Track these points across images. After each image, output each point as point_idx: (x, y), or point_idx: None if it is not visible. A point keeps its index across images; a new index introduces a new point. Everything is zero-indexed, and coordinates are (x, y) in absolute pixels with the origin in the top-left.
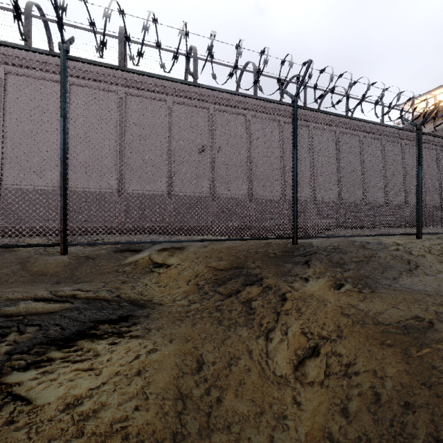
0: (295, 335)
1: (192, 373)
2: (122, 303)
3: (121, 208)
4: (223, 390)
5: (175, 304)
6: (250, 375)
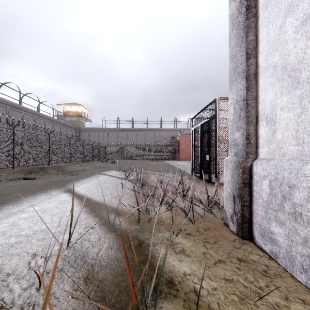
0: None
1: None
2: None
3: None
4: None
5: None
6: None
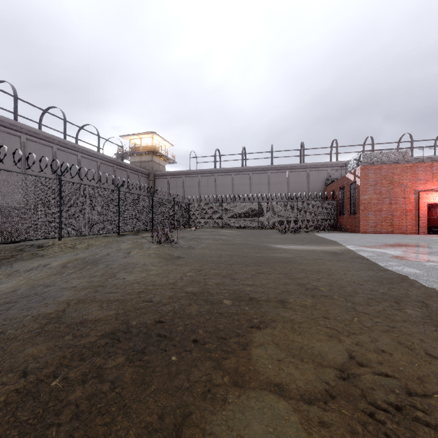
0: None
1: None
2: None
3: None
4: None
5: None
6: None
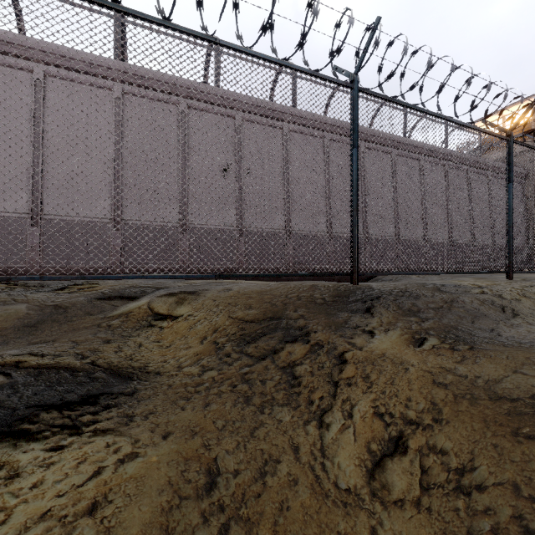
0: (366, 418)
1: (198, 496)
2: (96, 373)
3: (117, 243)
4: (251, 525)
5: (180, 373)
6: (297, 492)
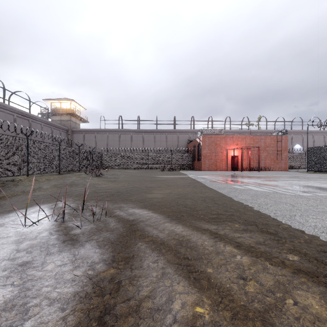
0: None
1: None
2: None
3: None
4: None
5: None
6: None
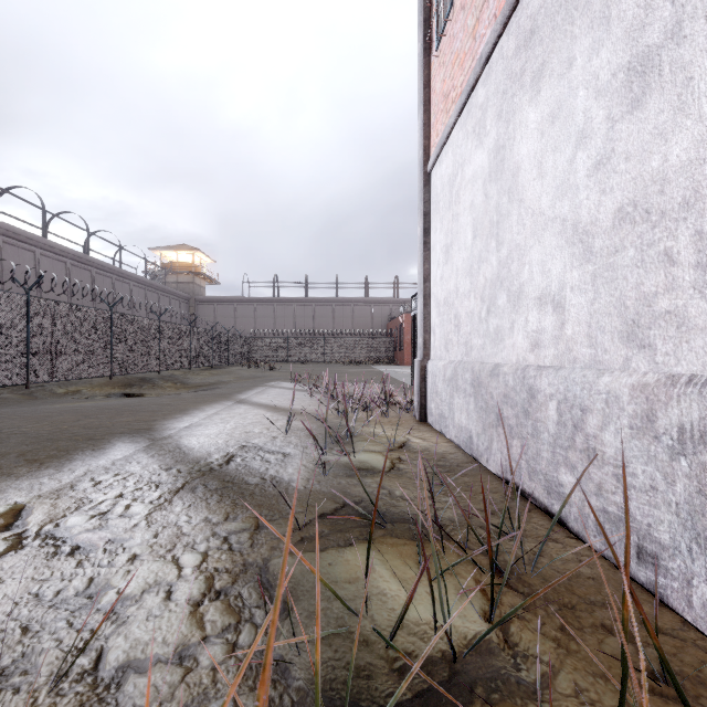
0: None
1: None
2: None
3: None
4: None
5: None
6: None
